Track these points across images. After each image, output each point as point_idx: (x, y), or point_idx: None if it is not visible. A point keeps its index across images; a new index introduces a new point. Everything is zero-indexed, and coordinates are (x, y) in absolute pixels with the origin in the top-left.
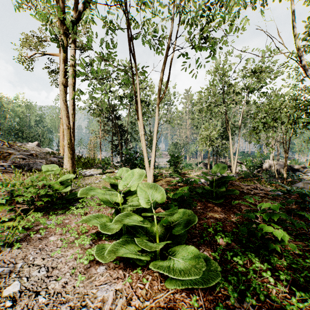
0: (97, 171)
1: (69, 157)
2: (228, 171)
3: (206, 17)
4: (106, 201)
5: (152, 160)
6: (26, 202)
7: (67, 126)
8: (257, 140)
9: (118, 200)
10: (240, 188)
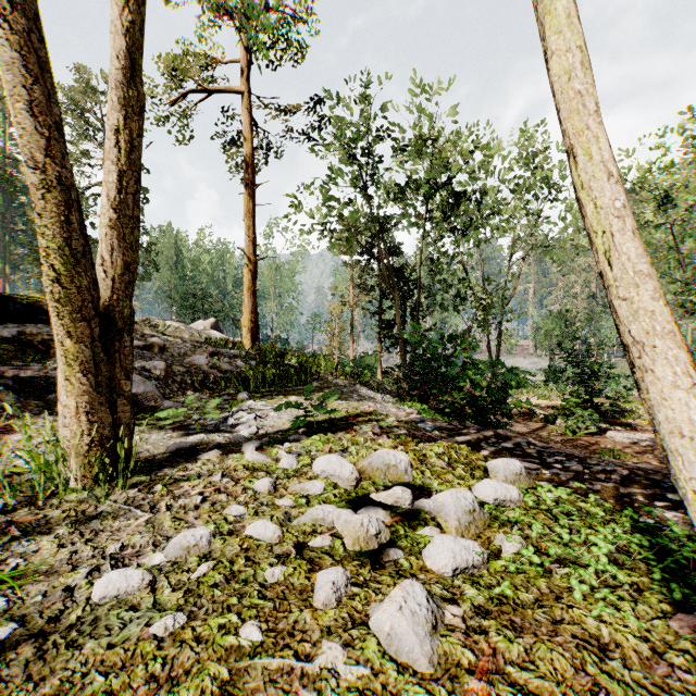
0: (294, 412)
1: (68, 359)
2: None
3: None
4: None
5: None
6: None
7: (37, 168)
8: None
9: None
10: None
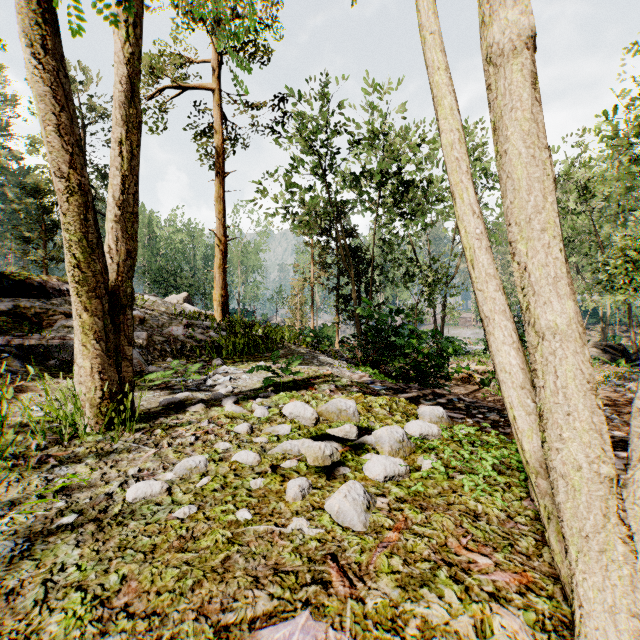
0: (262, 375)
1: (85, 329)
2: None
3: None
4: None
5: None
6: None
7: (62, 177)
8: None
9: None
10: None
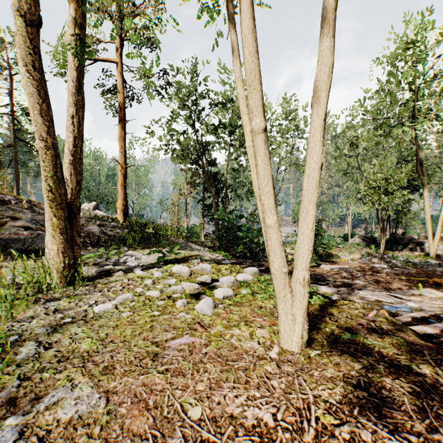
0: (155, 256)
1: (54, 227)
2: (417, 253)
3: None
4: None
5: (304, 244)
6: None
7: (42, 139)
8: None
9: None
10: None
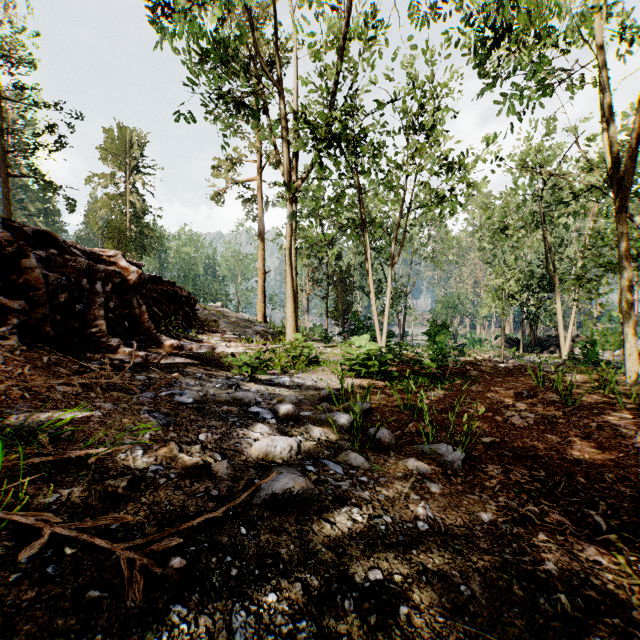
0: (316, 345)
1: (293, 327)
2: (553, 355)
3: (447, 167)
4: (349, 352)
5: (385, 331)
6: (293, 357)
7: (292, 293)
8: (586, 296)
9: (355, 353)
10: (476, 361)
